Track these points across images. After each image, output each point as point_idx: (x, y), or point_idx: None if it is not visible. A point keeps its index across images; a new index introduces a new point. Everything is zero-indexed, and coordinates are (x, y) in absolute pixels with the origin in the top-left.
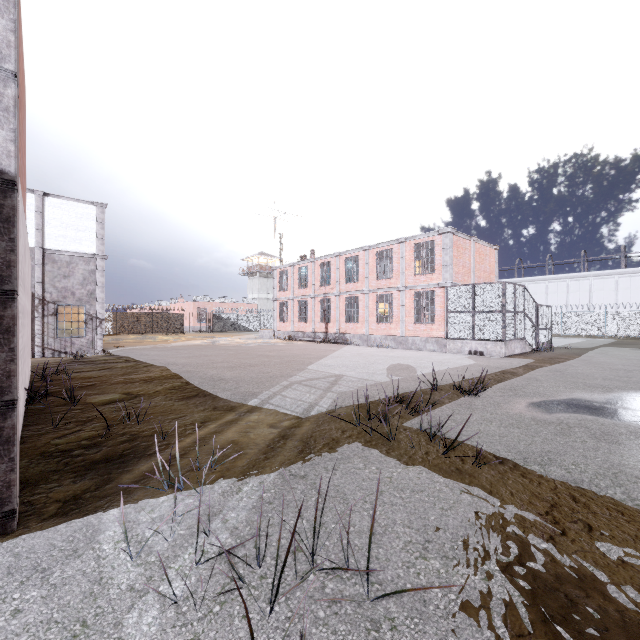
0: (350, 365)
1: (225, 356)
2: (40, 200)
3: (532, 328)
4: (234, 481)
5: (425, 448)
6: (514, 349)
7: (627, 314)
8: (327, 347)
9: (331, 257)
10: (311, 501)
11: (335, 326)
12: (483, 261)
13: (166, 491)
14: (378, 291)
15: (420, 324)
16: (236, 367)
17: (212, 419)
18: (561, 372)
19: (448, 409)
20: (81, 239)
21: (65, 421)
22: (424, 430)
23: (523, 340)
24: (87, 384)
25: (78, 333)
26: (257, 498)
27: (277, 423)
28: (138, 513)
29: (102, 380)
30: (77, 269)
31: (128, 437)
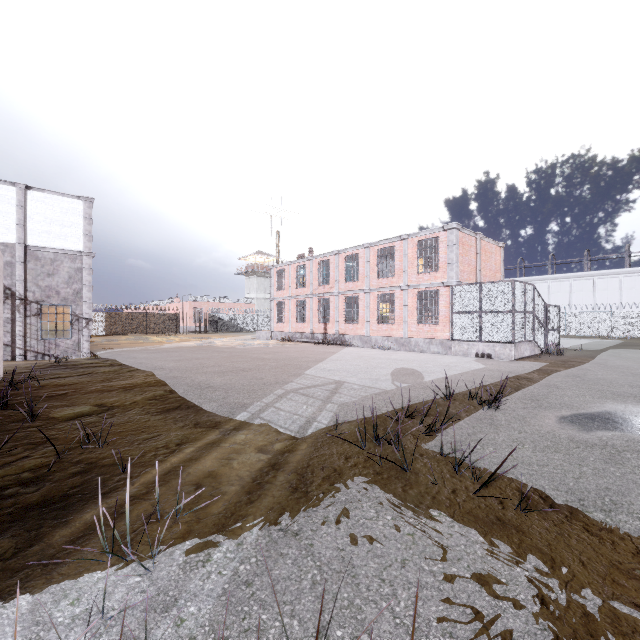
0: (351, 369)
1: (218, 359)
2: (22, 194)
3: (541, 329)
4: (203, 541)
5: (450, 484)
6: (523, 351)
7: (633, 314)
8: (326, 349)
9: (330, 255)
10: (306, 580)
11: (334, 327)
12: (489, 259)
13: (107, 559)
14: (379, 290)
15: (423, 325)
16: (228, 372)
17: (190, 440)
18: (581, 378)
19: (468, 426)
20: (66, 235)
21: (13, 443)
22: (445, 456)
23: (532, 342)
24: (58, 393)
25: (63, 334)
26: (231, 574)
27: (267, 446)
28: (56, 605)
29: (77, 388)
30: (62, 267)
31: (82, 467)
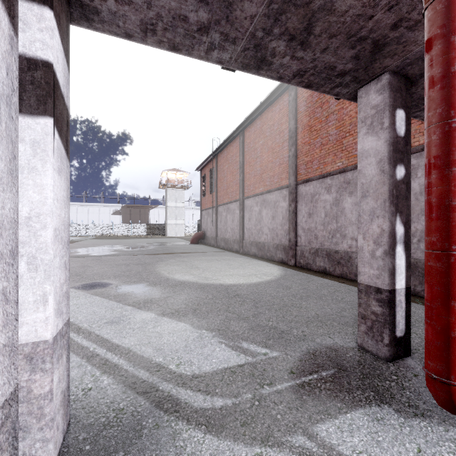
0: None
1: None
2: None
3: None
4: None
5: None
6: None
7: (102, 225)
8: None
9: None
10: None
11: None
12: None
13: None
14: None
15: None
16: None
17: None
18: None
19: None
20: None
21: None
22: None
23: None
24: None
25: None
26: None
27: None
28: None
29: None
30: None
31: None
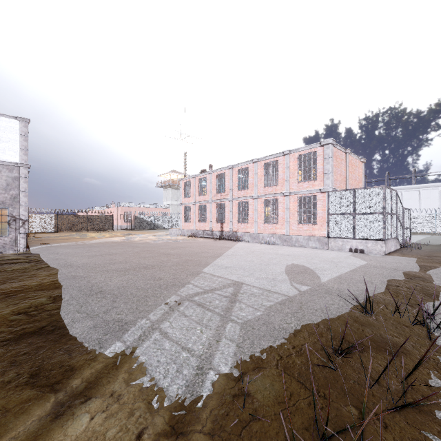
0: (246, 266)
1: (128, 254)
2: None
3: (400, 228)
4: None
5: None
6: (390, 247)
7: None
8: (222, 244)
9: (225, 169)
10: None
11: (229, 226)
12: (354, 171)
13: None
14: (265, 196)
15: (303, 224)
16: (130, 270)
17: None
18: None
19: (440, 380)
20: (4, 149)
21: None
22: None
23: (395, 239)
24: None
25: (1, 232)
26: None
27: None
28: None
29: None
30: (0, 176)
31: None
